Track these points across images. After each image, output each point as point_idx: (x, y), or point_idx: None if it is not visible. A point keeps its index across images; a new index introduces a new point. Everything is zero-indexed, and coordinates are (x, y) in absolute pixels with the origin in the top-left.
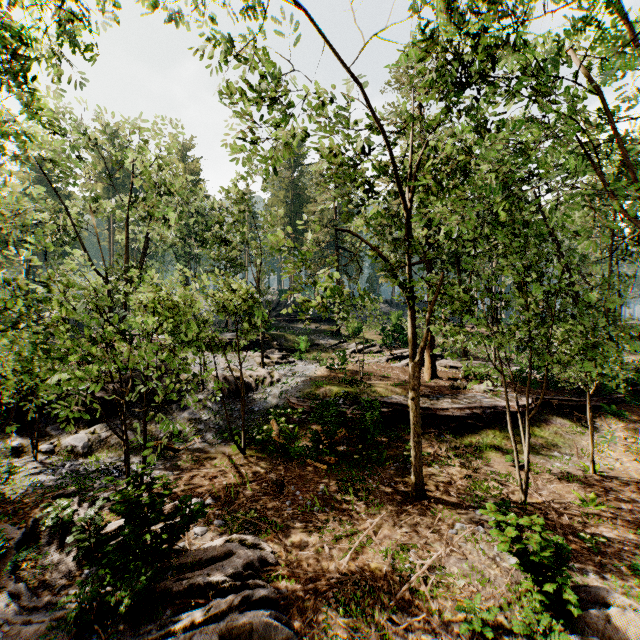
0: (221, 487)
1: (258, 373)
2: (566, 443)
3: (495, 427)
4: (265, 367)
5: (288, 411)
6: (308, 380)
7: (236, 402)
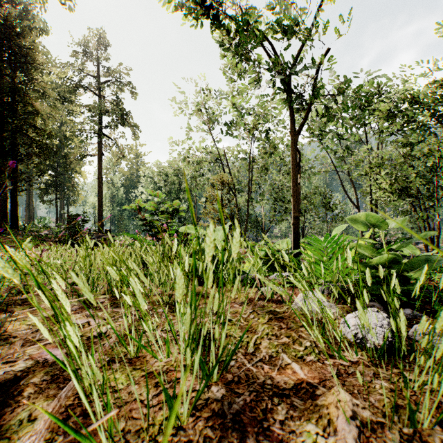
0: None
1: None
2: None
3: None
4: None
5: None
6: None
7: None
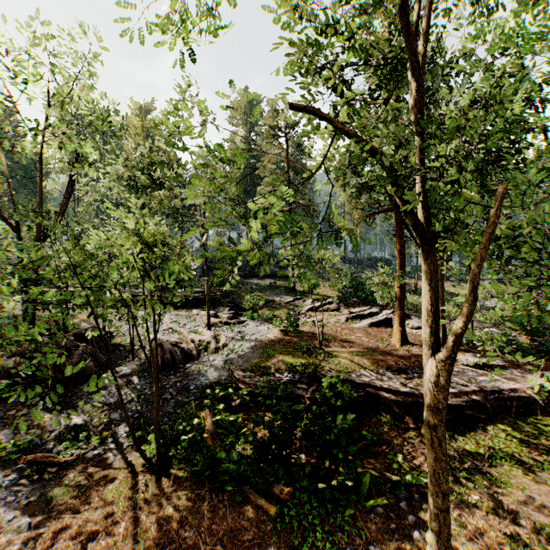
0: None
1: (201, 337)
2: None
3: (503, 420)
4: (212, 328)
5: (230, 392)
6: (258, 346)
7: (170, 376)
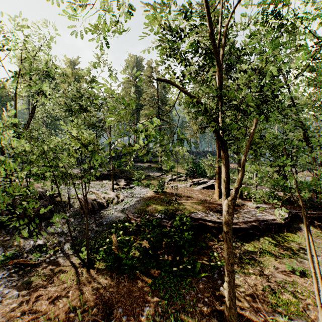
0: (55, 313)
1: (109, 196)
2: (319, 247)
3: (268, 234)
4: (115, 191)
5: (126, 225)
6: (141, 200)
7: (91, 217)
